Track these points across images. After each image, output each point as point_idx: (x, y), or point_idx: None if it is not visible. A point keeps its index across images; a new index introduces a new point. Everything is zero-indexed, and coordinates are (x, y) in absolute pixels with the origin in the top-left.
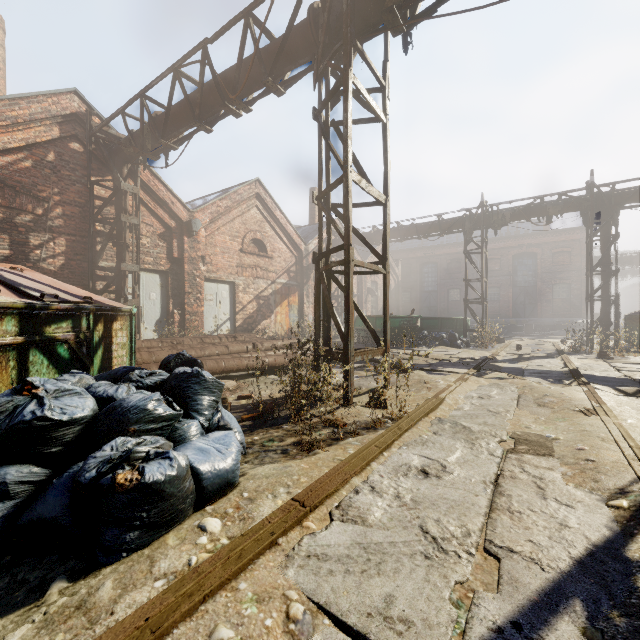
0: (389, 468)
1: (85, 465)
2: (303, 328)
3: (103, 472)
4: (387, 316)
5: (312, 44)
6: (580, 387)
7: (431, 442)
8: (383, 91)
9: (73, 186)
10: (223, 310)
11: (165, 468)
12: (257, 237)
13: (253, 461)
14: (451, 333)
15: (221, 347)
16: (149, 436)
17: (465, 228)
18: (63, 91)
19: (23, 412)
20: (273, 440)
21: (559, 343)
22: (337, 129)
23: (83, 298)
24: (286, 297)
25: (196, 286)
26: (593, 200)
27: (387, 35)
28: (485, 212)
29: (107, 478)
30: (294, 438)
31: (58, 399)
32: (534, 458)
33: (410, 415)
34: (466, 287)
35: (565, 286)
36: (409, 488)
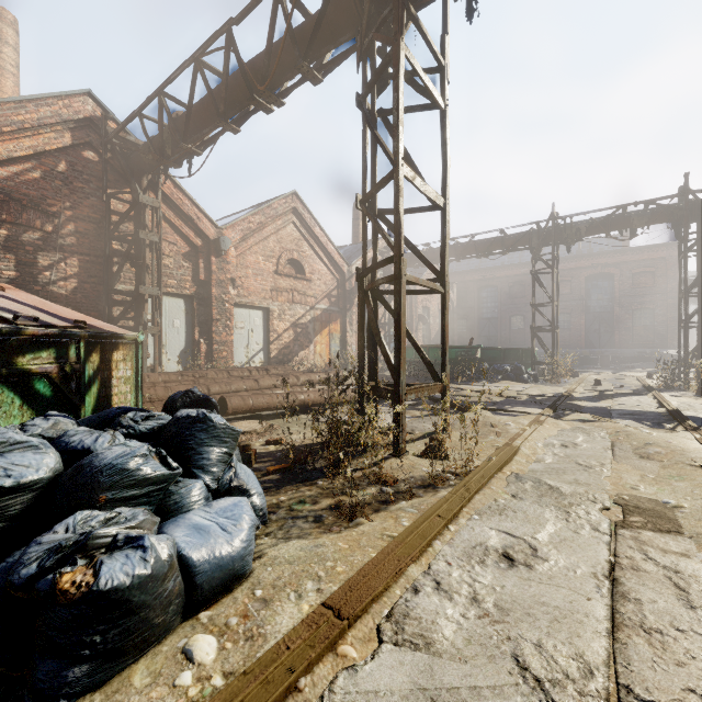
0: (458, 550)
1: (23, 555)
2: (346, 360)
3: (46, 568)
4: (446, 345)
5: (355, 18)
6: (690, 433)
7: (511, 510)
8: (441, 71)
9: (87, 200)
10: (256, 339)
11: (134, 564)
12: (294, 257)
13: (276, 533)
14: (516, 366)
15: (250, 381)
16: (126, 508)
17: (532, 244)
18: (75, 93)
19: None
20: (304, 502)
21: (644, 377)
22: (385, 119)
23: (74, 322)
24: (326, 325)
25: (225, 312)
26: (688, 208)
27: (446, 3)
28: (556, 225)
29: (46, 580)
30: (331, 499)
31: (3, 455)
32: (657, 537)
33: (479, 470)
34: (533, 313)
35: (648, 312)
36: (489, 585)
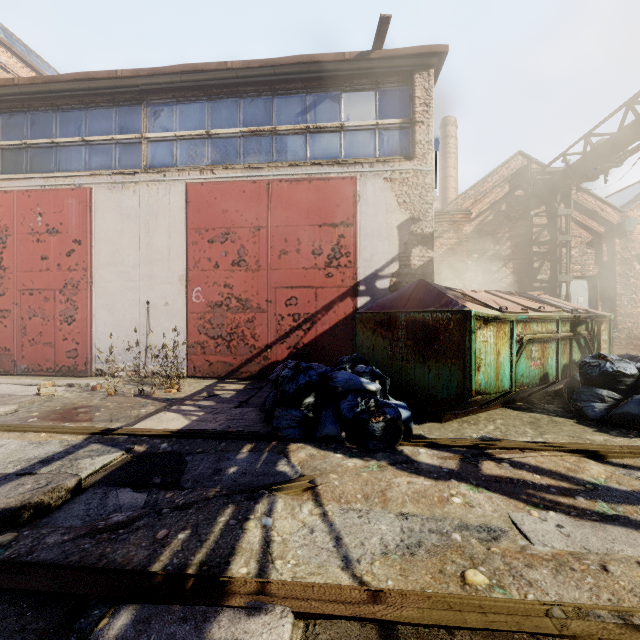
0: None
1: None
2: None
3: None
4: None
5: None
6: None
7: None
8: None
9: (517, 223)
10: None
11: None
12: None
13: None
14: None
15: None
16: None
17: None
18: (511, 157)
19: (605, 367)
20: None
21: None
22: None
23: (584, 310)
24: None
25: (629, 287)
26: None
27: None
28: None
29: None
30: None
31: (618, 363)
32: None
33: None
34: None
35: None
36: None
